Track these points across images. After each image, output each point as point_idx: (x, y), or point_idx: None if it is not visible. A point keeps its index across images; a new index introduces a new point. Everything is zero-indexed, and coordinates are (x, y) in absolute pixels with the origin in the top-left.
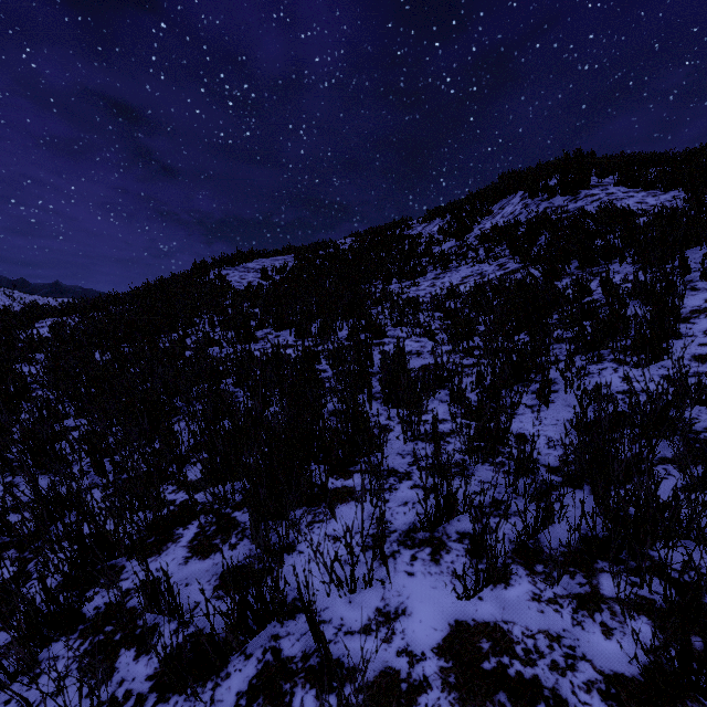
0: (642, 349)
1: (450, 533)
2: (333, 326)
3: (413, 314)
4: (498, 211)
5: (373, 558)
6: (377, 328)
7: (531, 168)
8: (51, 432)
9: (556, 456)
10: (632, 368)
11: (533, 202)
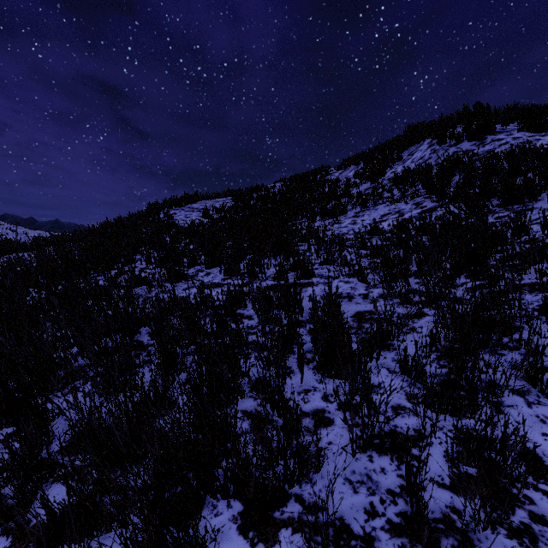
0: None
1: None
2: (260, 265)
3: (339, 252)
4: (408, 157)
5: None
6: (305, 268)
7: (434, 121)
8: None
9: None
10: None
11: (441, 148)
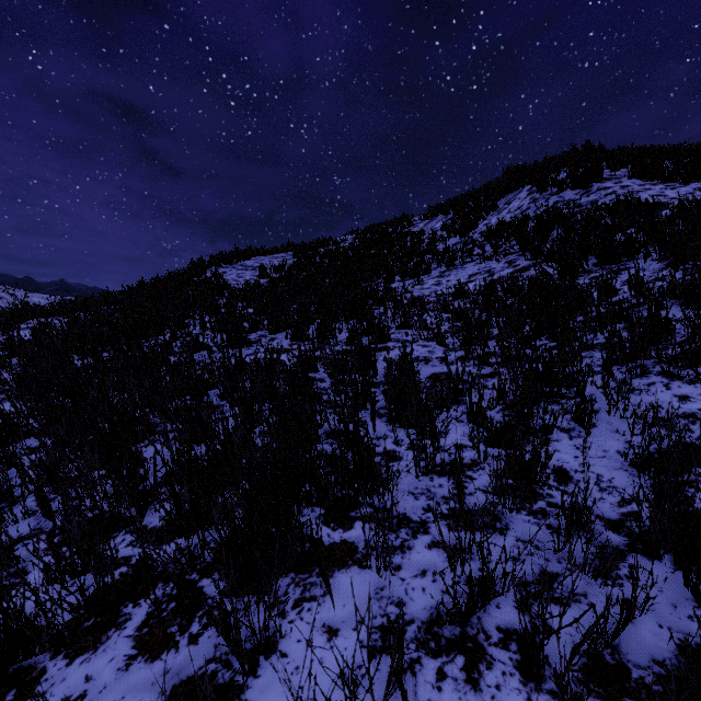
0: (697, 361)
1: (488, 628)
2: (332, 329)
3: (419, 315)
4: (504, 206)
5: (386, 698)
6: (380, 331)
7: (537, 162)
8: None
9: (612, 504)
10: (688, 384)
11: (541, 196)
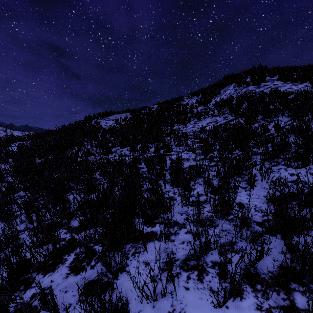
0: (298, 159)
1: (207, 261)
2: (147, 146)
3: (185, 140)
4: (223, 93)
5: (167, 282)
6: (168, 147)
7: (238, 73)
8: (7, 201)
9: (260, 216)
10: (294, 169)
11: (239, 88)
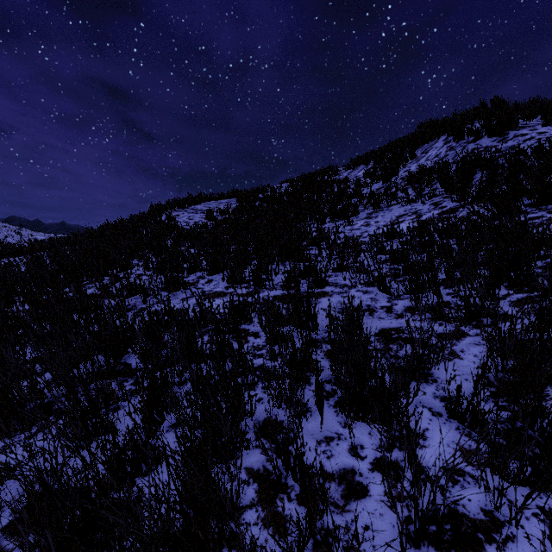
0: None
1: None
2: (267, 272)
3: (355, 256)
4: (422, 155)
5: None
6: (317, 275)
7: (447, 118)
8: None
9: None
10: None
11: (458, 145)
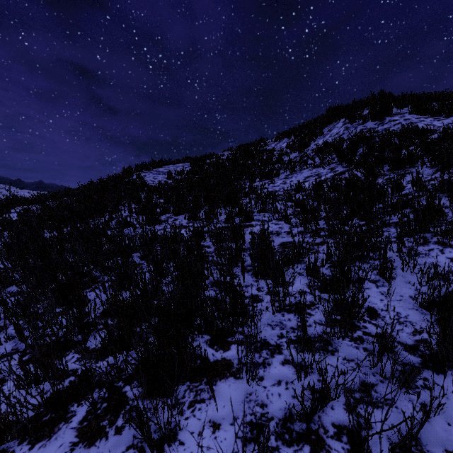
0: None
1: (326, 425)
2: (215, 212)
3: (272, 203)
4: (327, 132)
5: None
6: (247, 214)
7: (348, 104)
8: None
9: (408, 333)
10: None
11: (352, 126)
